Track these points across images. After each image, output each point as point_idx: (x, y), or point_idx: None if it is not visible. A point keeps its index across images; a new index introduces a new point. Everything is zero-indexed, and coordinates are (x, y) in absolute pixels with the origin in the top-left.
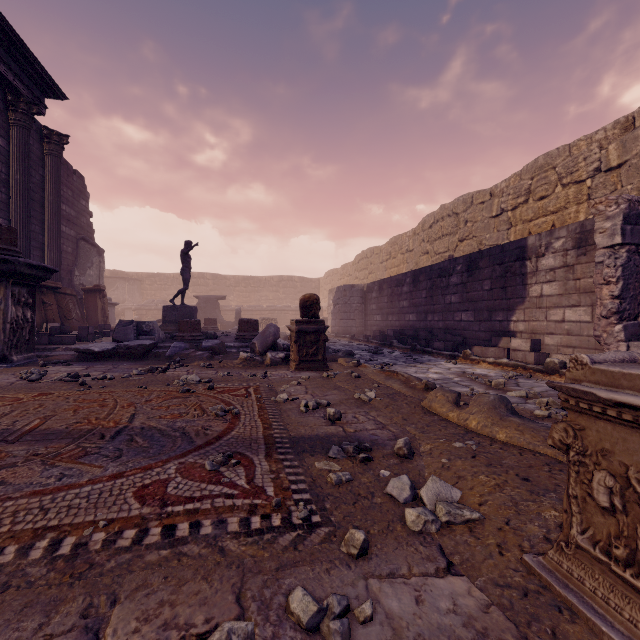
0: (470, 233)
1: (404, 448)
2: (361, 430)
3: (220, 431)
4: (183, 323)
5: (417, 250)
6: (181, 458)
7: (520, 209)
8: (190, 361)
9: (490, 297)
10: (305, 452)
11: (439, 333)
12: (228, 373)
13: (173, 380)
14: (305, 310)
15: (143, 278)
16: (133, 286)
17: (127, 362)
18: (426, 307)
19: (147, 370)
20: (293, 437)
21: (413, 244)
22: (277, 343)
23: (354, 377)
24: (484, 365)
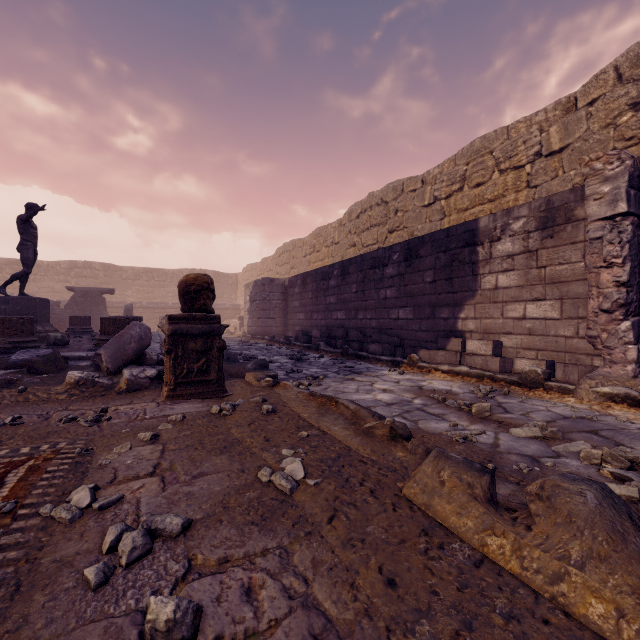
0: (401, 223)
1: None
2: None
3: None
4: None
5: (343, 242)
6: None
7: (455, 197)
8: None
9: (433, 290)
10: None
11: (373, 333)
12: (17, 417)
13: None
14: (188, 299)
15: (1, 265)
16: None
17: None
18: (357, 303)
19: None
20: None
21: (339, 236)
22: (146, 353)
23: (265, 412)
24: (438, 374)
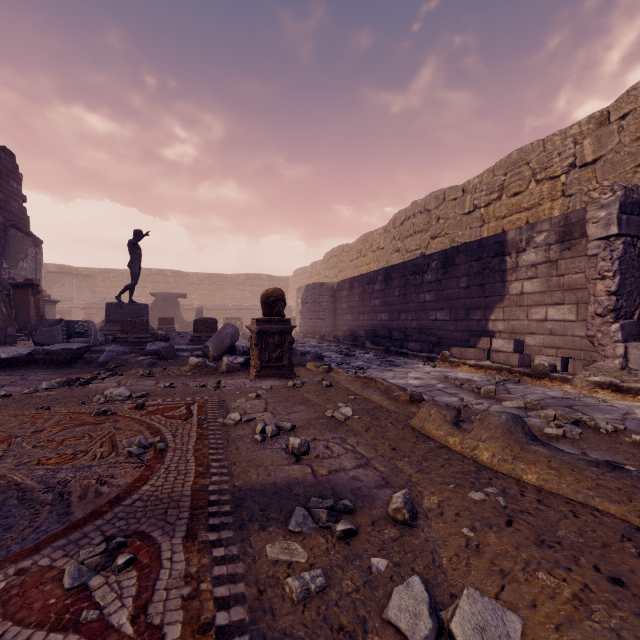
0: (442, 230)
1: (404, 510)
2: (337, 471)
3: (124, 486)
4: (126, 323)
5: (388, 248)
6: (27, 558)
7: (493, 206)
8: (127, 368)
9: (467, 295)
10: (253, 521)
11: (413, 333)
12: (171, 384)
13: (94, 395)
14: (268, 307)
15: (95, 274)
16: (82, 282)
17: (44, 371)
18: (399, 306)
19: (62, 382)
20: (238, 489)
21: (384, 242)
22: (236, 346)
23: (325, 386)
24: (465, 368)
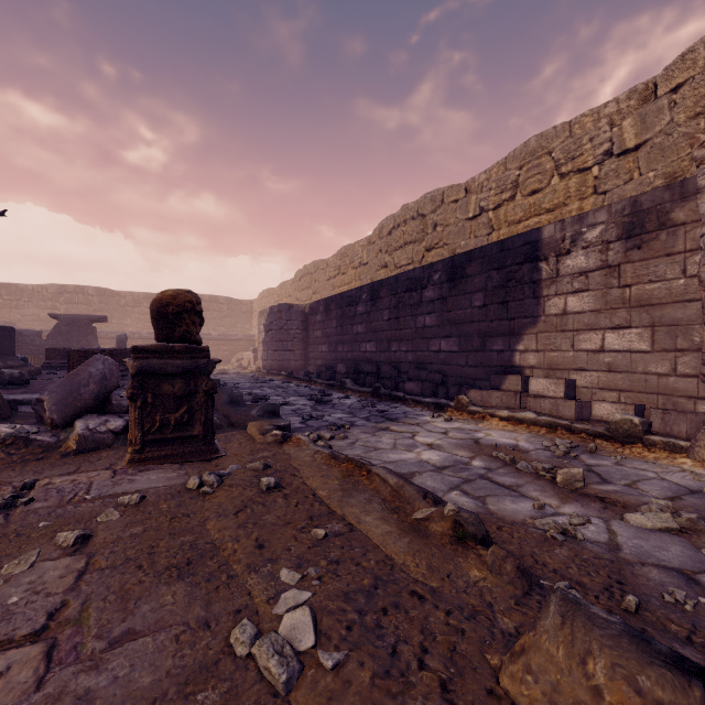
0: (440, 240)
1: None
2: None
3: None
4: None
5: (373, 263)
6: None
7: (505, 208)
8: None
9: (483, 317)
10: None
11: (410, 369)
12: None
13: None
14: (164, 325)
15: None
16: None
17: None
18: (389, 333)
19: None
20: None
21: (368, 256)
22: (111, 397)
23: (265, 489)
24: (495, 422)
